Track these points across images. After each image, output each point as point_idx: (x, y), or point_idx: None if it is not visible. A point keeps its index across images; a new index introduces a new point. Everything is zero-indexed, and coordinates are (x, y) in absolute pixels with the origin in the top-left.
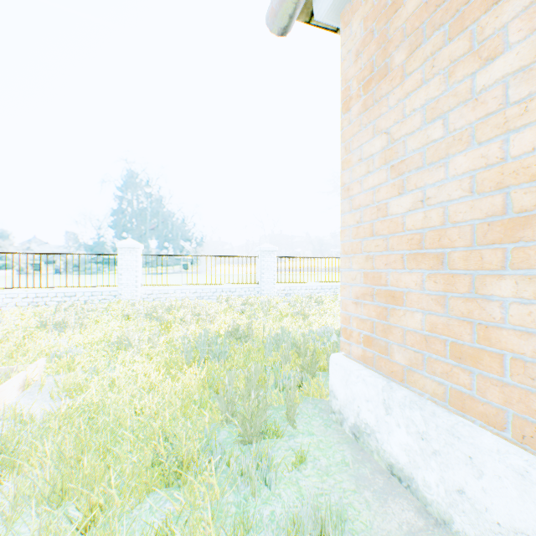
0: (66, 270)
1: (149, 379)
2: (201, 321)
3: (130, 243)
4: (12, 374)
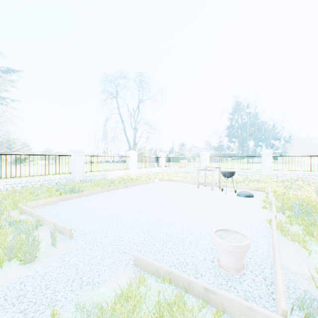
0: (240, 163)
1: (305, 196)
2: (316, 186)
3: (266, 151)
4: (266, 188)
